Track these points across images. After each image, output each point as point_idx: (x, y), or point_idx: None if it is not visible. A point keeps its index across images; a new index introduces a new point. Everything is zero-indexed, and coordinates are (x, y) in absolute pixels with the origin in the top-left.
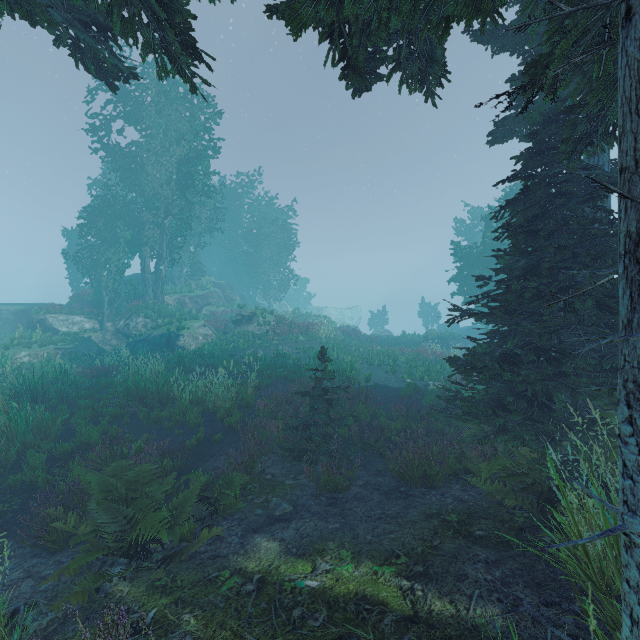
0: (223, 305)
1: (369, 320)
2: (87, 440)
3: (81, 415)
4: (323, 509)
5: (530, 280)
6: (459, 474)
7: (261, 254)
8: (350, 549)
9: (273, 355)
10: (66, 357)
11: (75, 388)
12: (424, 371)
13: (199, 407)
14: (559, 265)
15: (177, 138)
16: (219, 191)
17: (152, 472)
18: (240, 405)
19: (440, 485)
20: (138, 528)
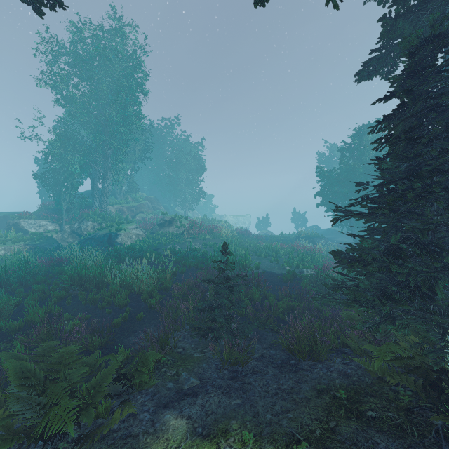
0: (151, 213)
1: (256, 224)
2: (32, 319)
3: (33, 297)
4: (226, 383)
5: (414, 181)
6: (338, 348)
7: (179, 176)
8: (252, 430)
9: (187, 249)
10: (31, 251)
11: (33, 275)
12: (299, 261)
13: (127, 290)
14: (441, 167)
15: (117, 91)
16: (148, 130)
17: (75, 353)
18: (160, 288)
19: (324, 359)
20: (45, 420)
